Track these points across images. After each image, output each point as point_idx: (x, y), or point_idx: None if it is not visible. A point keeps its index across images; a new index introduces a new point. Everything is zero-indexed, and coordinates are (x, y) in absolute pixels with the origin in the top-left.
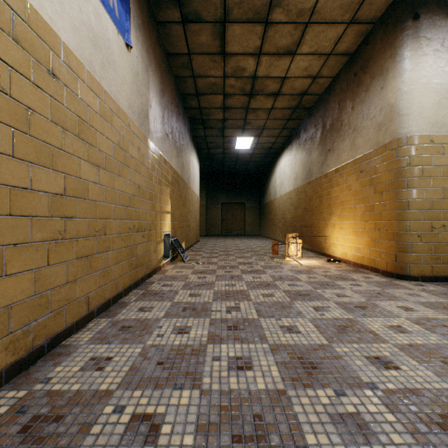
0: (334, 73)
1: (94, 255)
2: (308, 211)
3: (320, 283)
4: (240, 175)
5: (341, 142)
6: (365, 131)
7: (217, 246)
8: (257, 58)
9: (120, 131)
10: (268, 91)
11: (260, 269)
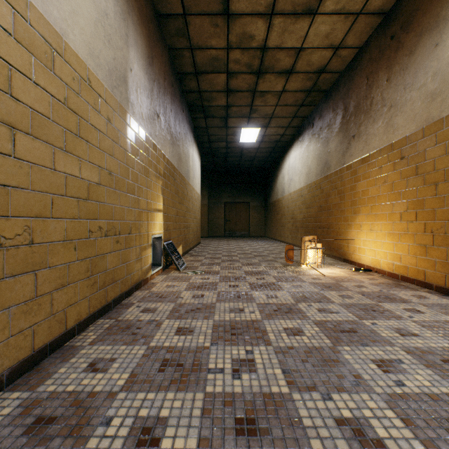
0: (361, 42)
1: (1, 279)
2: (324, 209)
3: (361, 306)
4: (244, 172)
5: (371, 124)
6: (408, 105)
7: (219, 250)
8: (269, 20)
9: (68, 83)
10: (279, 68)
11: (273, 283)
